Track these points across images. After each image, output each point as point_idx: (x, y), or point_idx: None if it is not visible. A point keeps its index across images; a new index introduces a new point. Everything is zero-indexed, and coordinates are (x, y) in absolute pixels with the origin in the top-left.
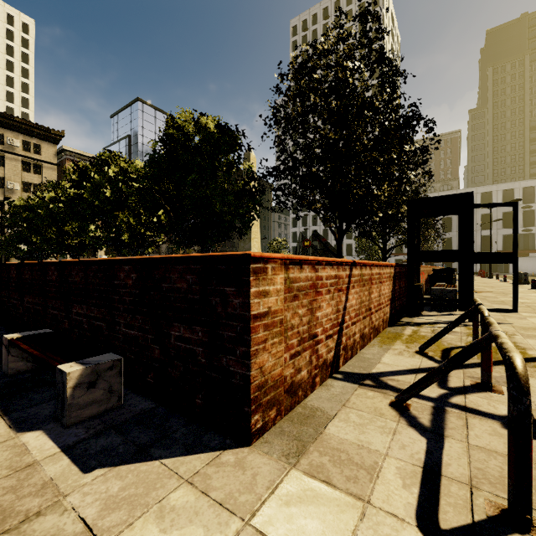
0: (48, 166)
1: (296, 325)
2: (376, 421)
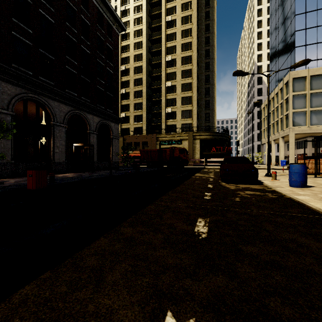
0: None
1: None
2: None
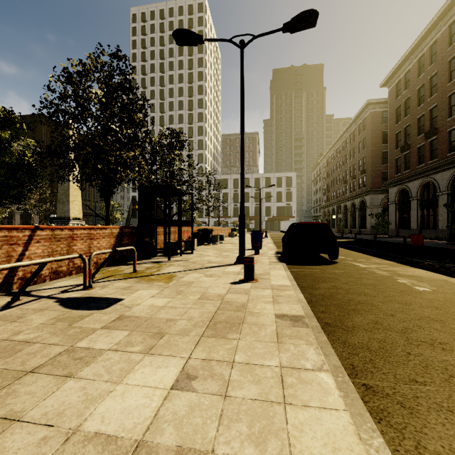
0: None
1: None
2: None
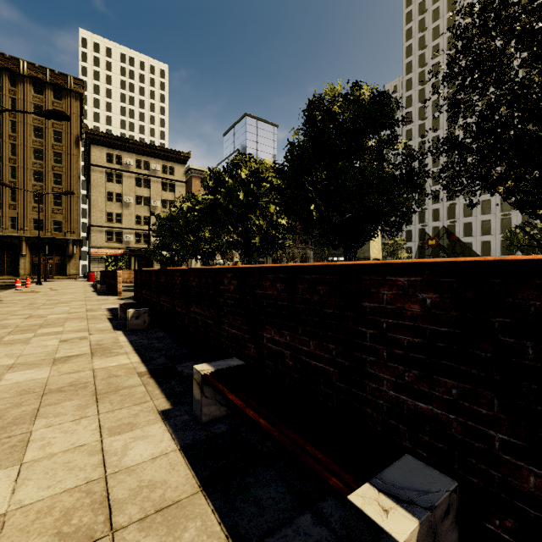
0: (179, 184)
1: None
2: None
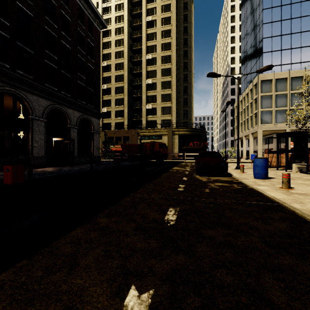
0: None
1: None
2: None
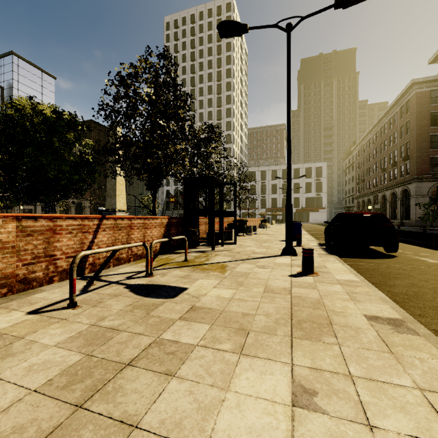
0: None
1: (30, 249)
2: (66, 291)
